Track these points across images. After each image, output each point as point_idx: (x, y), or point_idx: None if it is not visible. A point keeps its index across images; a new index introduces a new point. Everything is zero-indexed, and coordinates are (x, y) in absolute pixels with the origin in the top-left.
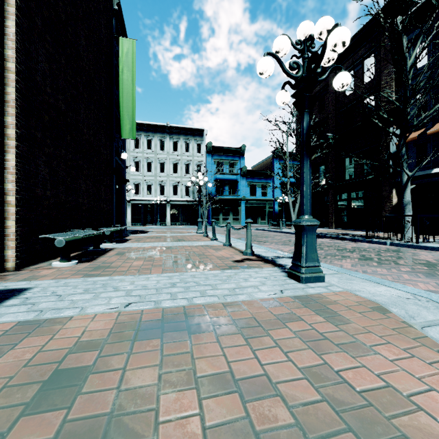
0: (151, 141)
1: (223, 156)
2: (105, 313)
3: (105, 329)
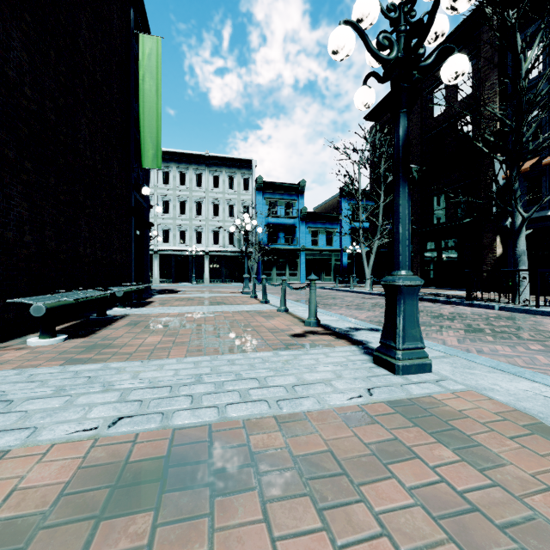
0: (184, 175)
1: (277, 195)
2: (73, 441)
3: (58, 481)
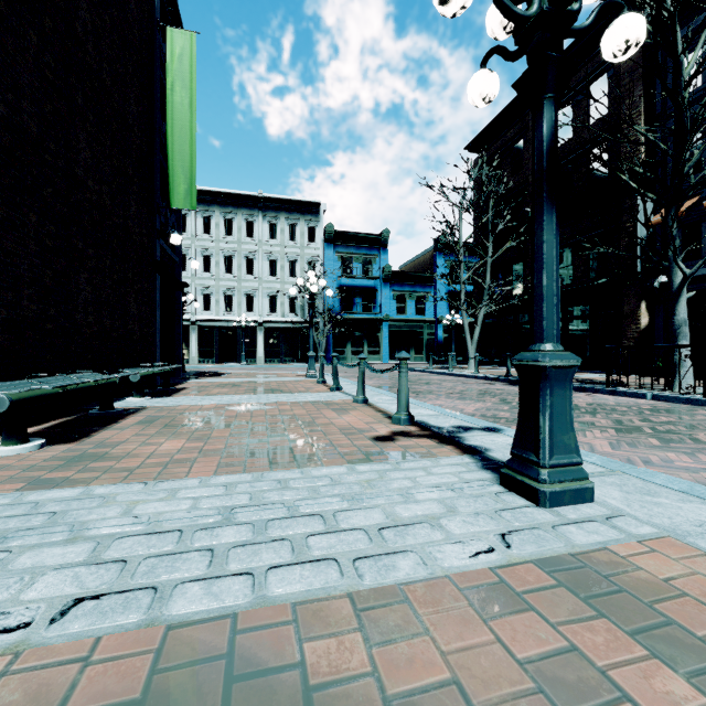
0: (231, 222)
1: (353, 248)
2: None
3: None
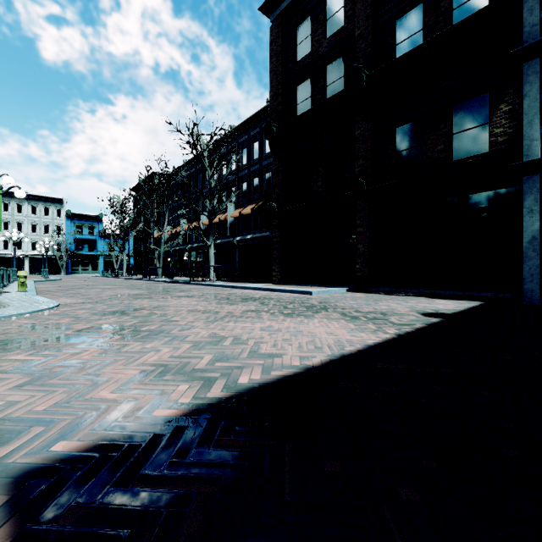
0: (8, 204)
1: (83, 221)
2: None
3: None
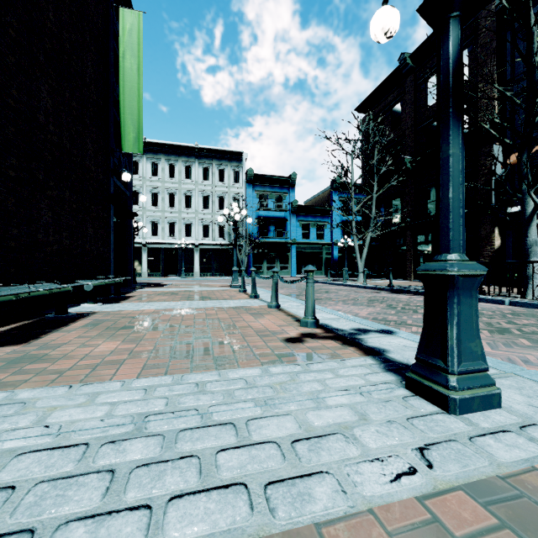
0: (174, 167)
1: (268, 187)
2: None
3: None
